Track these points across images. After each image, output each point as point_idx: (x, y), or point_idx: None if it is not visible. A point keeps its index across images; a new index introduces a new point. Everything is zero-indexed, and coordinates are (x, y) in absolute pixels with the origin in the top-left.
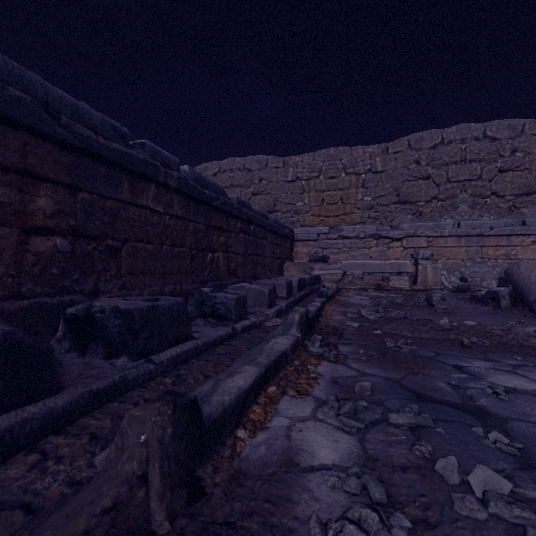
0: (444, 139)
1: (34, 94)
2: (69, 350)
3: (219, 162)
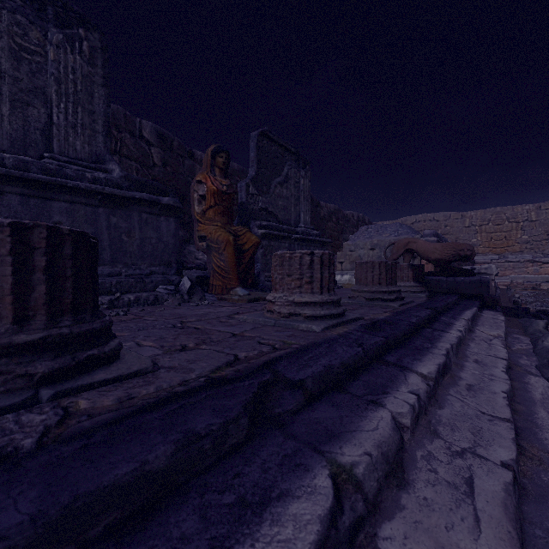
0: None
1: None
2: None
3: (416, 216)
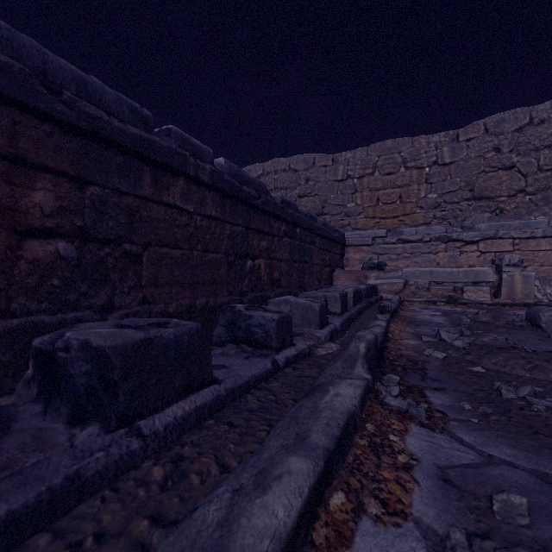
0: (533, 119)
1: (28, 62)
2: (36, 398)
3: (263, 164)
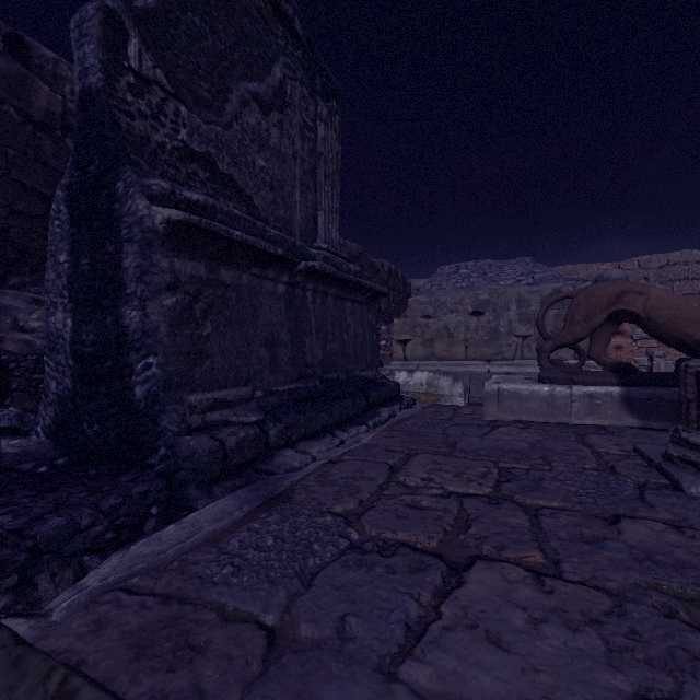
0: (669, 261)
1: None
2: None
3: None
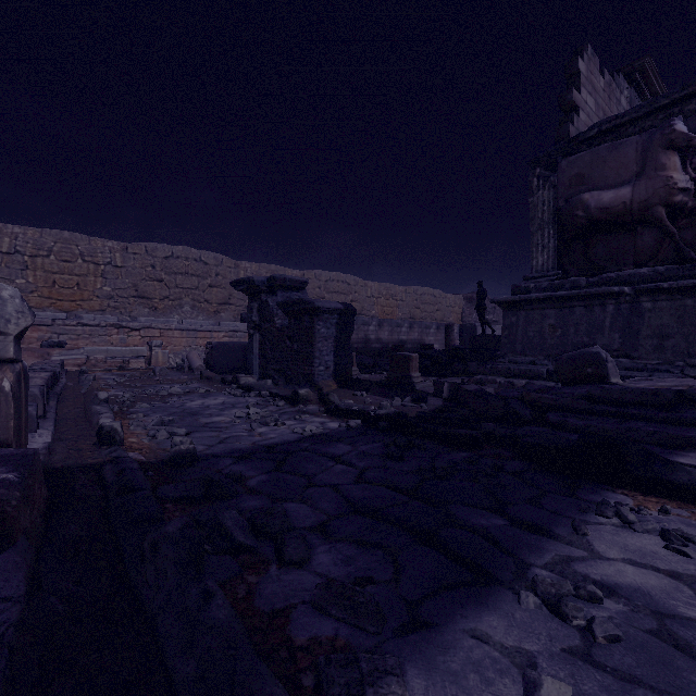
0: (174, 254)
1: None
2: None
3: None
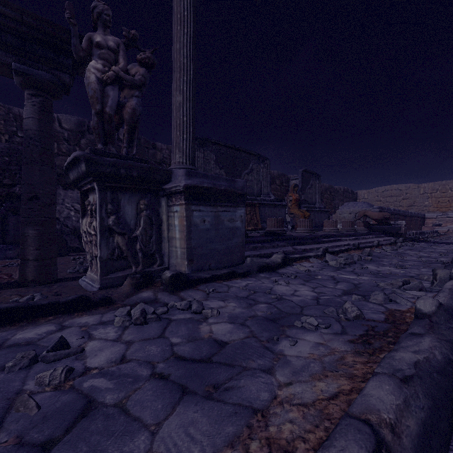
0: None
1: (403, 212)
2: None
3: (385, 187)
